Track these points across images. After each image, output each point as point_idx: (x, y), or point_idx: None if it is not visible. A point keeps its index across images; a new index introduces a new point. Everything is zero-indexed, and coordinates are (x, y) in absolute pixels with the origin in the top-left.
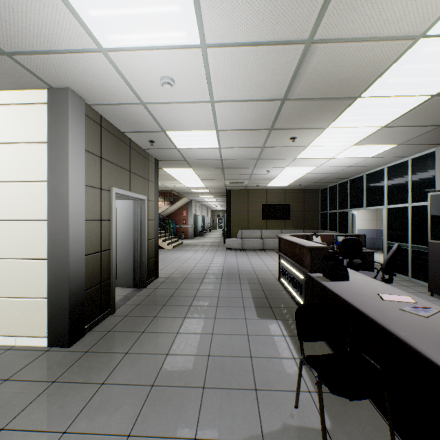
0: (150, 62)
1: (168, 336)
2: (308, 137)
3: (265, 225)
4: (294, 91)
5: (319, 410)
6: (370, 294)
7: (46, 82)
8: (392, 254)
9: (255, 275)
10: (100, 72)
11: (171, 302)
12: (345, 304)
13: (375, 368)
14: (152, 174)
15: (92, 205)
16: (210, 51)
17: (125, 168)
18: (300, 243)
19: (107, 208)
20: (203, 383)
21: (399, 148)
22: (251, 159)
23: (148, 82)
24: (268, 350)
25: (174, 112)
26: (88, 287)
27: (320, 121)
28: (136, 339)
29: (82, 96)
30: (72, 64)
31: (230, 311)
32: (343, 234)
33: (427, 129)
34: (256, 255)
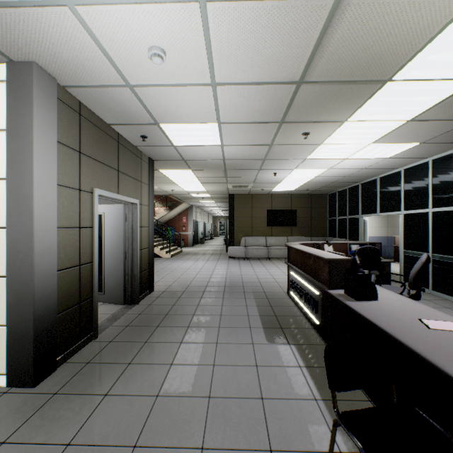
0: (134, 24)
1: (159, 369)
2: (322, 133)
3: (270, 232)
4: (313, 70)
5: None
6: (410, 320)
7: (3, 53)
8: (422, 267)
9: (261, 288)
10: (69, 38)
11: (166, 322)
12: (380, 332)
13: (440, 435)
14: (146, 176)
15: (67, 210)
16: (211, 8)
17: (112, 166)
18: (316, 254)
19: (88, 213)
20: (201, 442)
21: (421, 148)
22: (257, 160)
23: (133, 54)
24: (282, 387)
25: (168, 98)
26: (62, 309)
27: (339, 112)
28: (120, 374)
29: (52, 74)
30: (31, 26)
31: (235, 333)
32: (357, 242)
33: None
34: (261, 264)
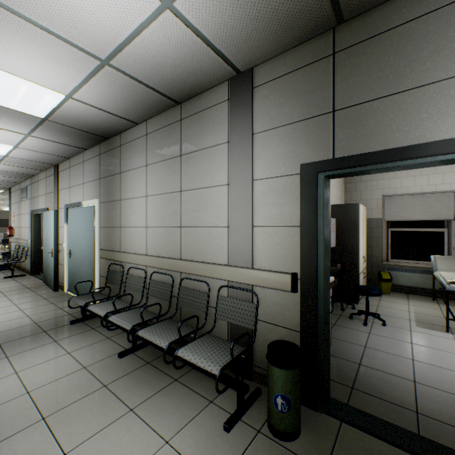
0: None
1: None
2: None
3: (1, 230)
4: (5, 203)
5: (4, 247)
6: None
7: None
8: None
9: None
10: None
11: None
12: None
13: None
14: None
15: None
16: None
17: None
18: None
19: None
20: None
21: None
22: None
23: None
24: None
25: None
26: None
27: None
28: None
29: None
30: None
31: None
32: None
33: None
34: None
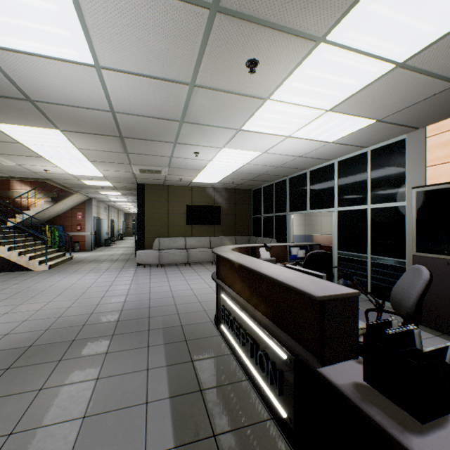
0: None
1: None
2: (277, 69)
3: (190, 232)
4: None
5: None
6: None
7: None
8: (426, 287)
9: (177, 316)
10: None
11: None
12: None
13: None
14: None
15: None
16: None
17: None
18: (283, 281)
19: None
20: None
21: (372, 129)
22: (171, 121)
23: None
24: None
25: None
26: None
27: (325, 2)
28: None
29: None
30: None
31: None
32: (296, 244)
33: (438, 89)
34: (179, 273)
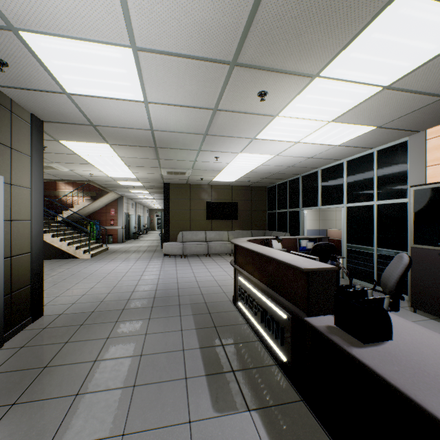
0: None
1: None
2: (283, 96)
3: (210, 226)
4: None
5: None
6: None
7: None
8: (405, 271)
9: (201, 296)
10: None
11: (36, 388)
12: None
13: None
14: (26, 141)
15: None
16: None
17: None
18: (283, 260)
19: None
20: None
21: (374, 134)
22: (197, 134)
23: None
24: None
25: None
26: None
27: (315, 55)
28: None
29: None
30: None
31: (160, 397)
32: (306, 237)
33: (427, 102)
34: (201, 262)
